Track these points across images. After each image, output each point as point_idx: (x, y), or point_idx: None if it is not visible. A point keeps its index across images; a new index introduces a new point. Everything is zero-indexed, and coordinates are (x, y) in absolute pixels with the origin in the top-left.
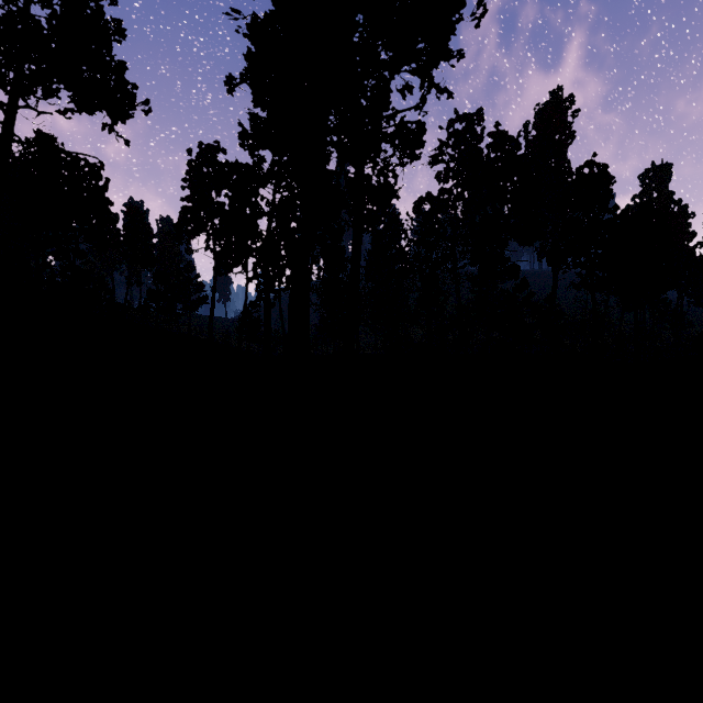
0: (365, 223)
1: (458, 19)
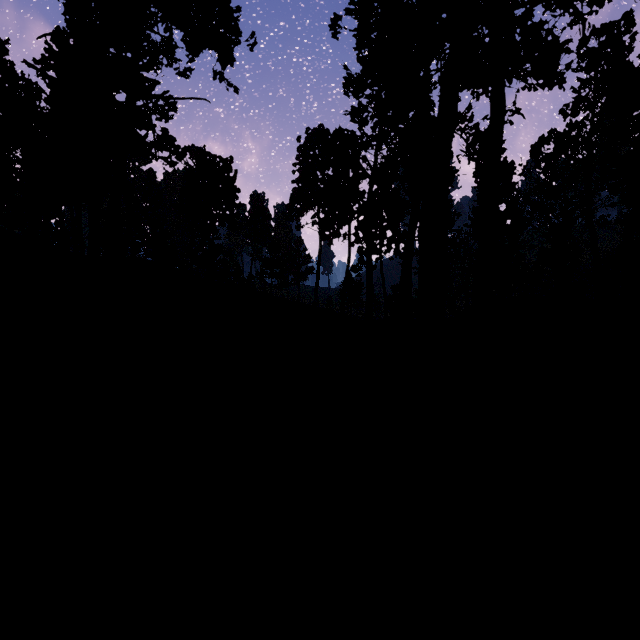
0: None
1: None
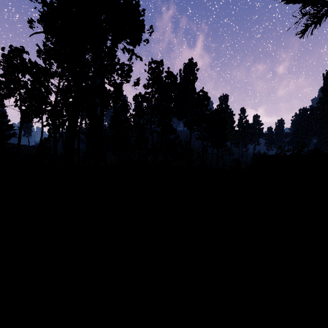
0: (107, 105)
1: (142, 31)
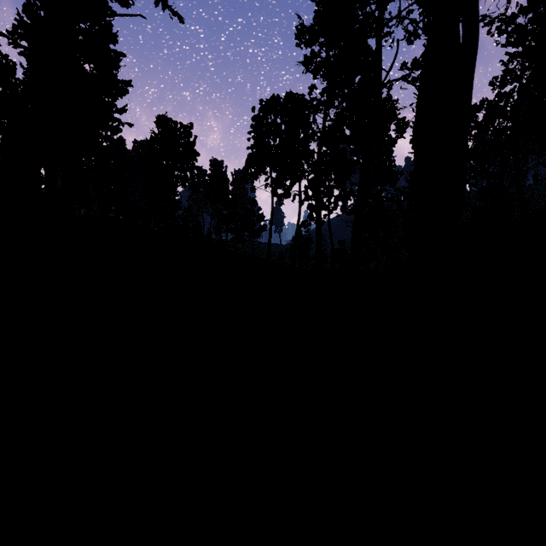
0: None
1: None
